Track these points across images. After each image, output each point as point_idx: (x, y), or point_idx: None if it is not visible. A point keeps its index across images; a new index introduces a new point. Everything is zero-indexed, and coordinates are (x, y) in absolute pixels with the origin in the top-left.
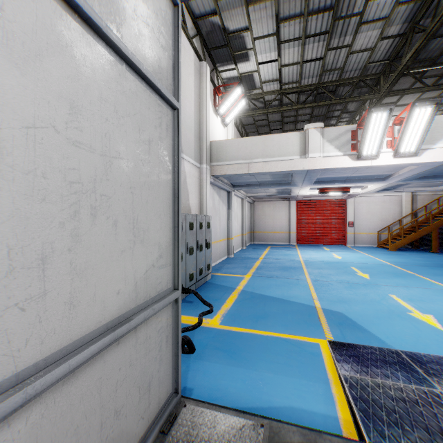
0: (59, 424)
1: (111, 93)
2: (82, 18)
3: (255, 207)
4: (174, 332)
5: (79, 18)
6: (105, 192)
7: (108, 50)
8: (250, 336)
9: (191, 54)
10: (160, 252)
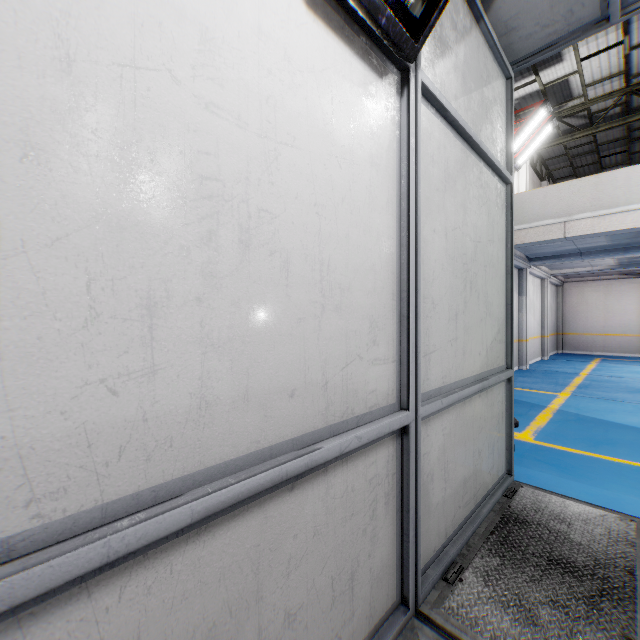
0: (460, 432)
1: (477, 190)
2: (467, 142)
3: (566, 292)
4: (506, 412)
5: (466, 143)
6: (474, 270)
7: (475, 157)
8: (588, 458)
9: None
10: (498, 327)
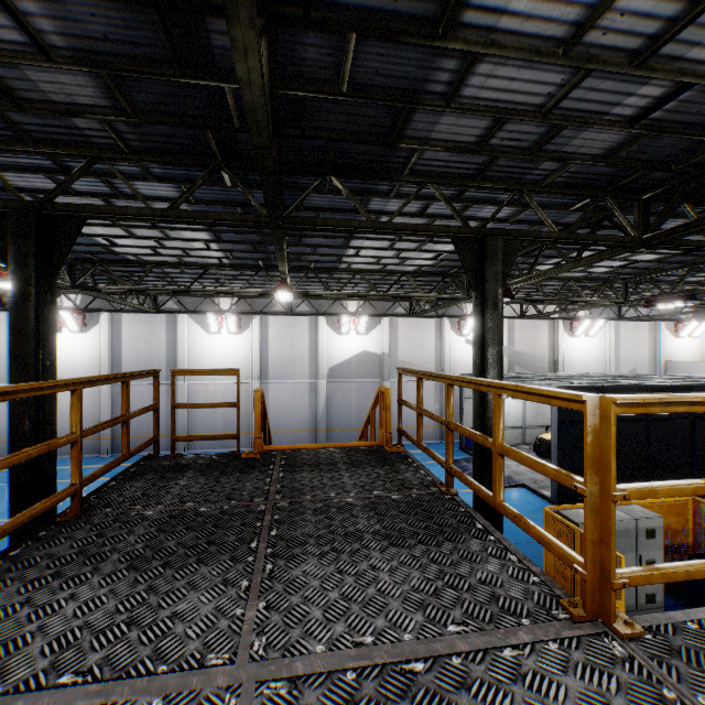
0: None
1: None
2: None
3: None
4: None
5: None
6: None
7: None
8: None
9: (645, 325)
10: None
